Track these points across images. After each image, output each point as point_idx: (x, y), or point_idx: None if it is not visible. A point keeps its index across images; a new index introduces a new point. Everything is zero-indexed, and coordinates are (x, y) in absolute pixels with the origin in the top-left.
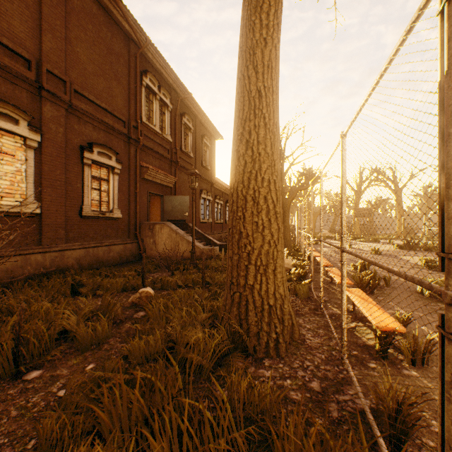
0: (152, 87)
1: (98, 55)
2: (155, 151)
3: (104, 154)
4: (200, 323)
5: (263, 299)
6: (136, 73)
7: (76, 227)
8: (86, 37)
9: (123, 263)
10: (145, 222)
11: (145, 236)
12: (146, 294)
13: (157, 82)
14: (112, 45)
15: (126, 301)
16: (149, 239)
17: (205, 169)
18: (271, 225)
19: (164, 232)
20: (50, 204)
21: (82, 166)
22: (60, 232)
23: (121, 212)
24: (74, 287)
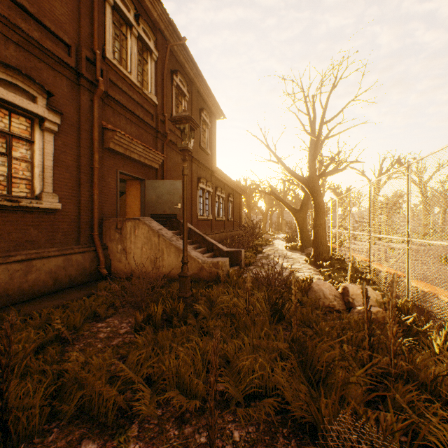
0: (125, 11)
1: None
2: (129, 110)
3: (16, 88)
4: None
5: None
6: None
7: None
8: None
9: (63, 290)
10: (110, 218)
11: (109, 239)
12: None
13: (132, 6)
14: None
15: None
16: (116, 244)
17: (204, 153)
18: None
19: (139, 233)
20: None
21: None
22: None
23: (61, 199)
24: None
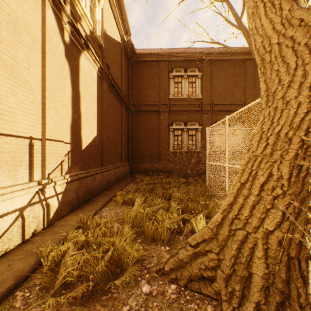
0: None
1: None
2: None
3: None
4: None
5: None
6: None
7: None
8: None
9: None
10: None
11: None
12: None
13: None
14: None
15: None
16: None
17: None
18: None
19: None
20: None
21: None
22: None
23: None
24: None
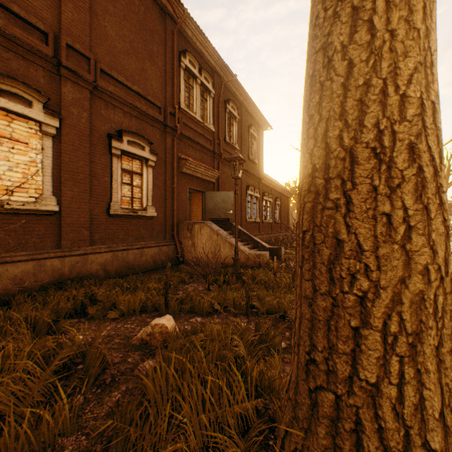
0: (192, 69)
1: (129, 31)
2: (195, 142)
3: (135, 144)
4: (238, 417)
5: (407, 428)
6: (173, 52)
7: (103, 227)
8: (115, 9)
9: (158, 269)
10: (184, 222)
11: (183, 237)
12: (160, 328)
13: (197, 63)
14: (146, 21)
15: (137, 332)
16: (187, 240)
17: (252, 163)
18: (430, 223)
19: (203, 232)
20: (71, 200)
21: (111, 157)
22: (83, 232)
23: (156, 210)
24: (83, 303)
